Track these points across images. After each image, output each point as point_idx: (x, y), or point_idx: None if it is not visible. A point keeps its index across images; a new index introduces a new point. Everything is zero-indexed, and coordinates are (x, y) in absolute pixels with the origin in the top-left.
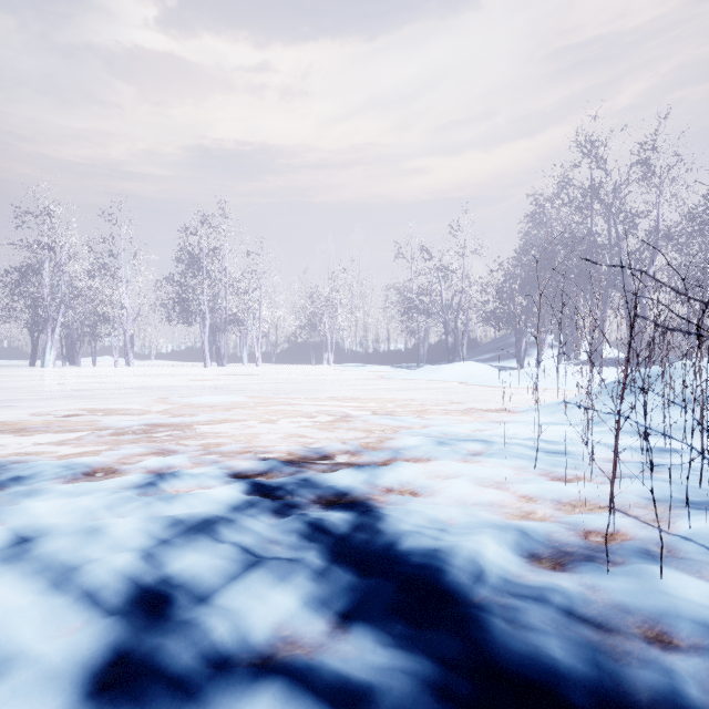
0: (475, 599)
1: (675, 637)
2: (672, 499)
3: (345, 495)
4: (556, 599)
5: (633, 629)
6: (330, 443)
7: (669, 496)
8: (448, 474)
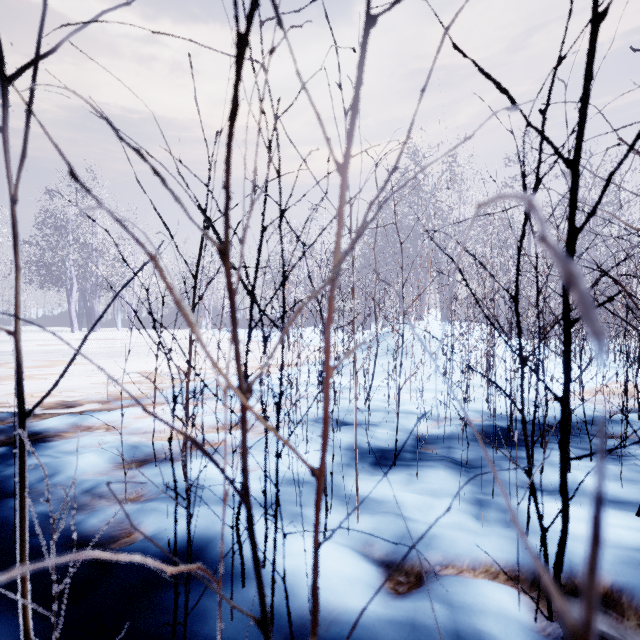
0: (29, 491)
1: (144, 496)
2: (295, 418)
3: (37, 434)
4: (88, 484)
5: (121, 495)
6: (98, 396)
7: (295, 417)
8: (159, 413)
